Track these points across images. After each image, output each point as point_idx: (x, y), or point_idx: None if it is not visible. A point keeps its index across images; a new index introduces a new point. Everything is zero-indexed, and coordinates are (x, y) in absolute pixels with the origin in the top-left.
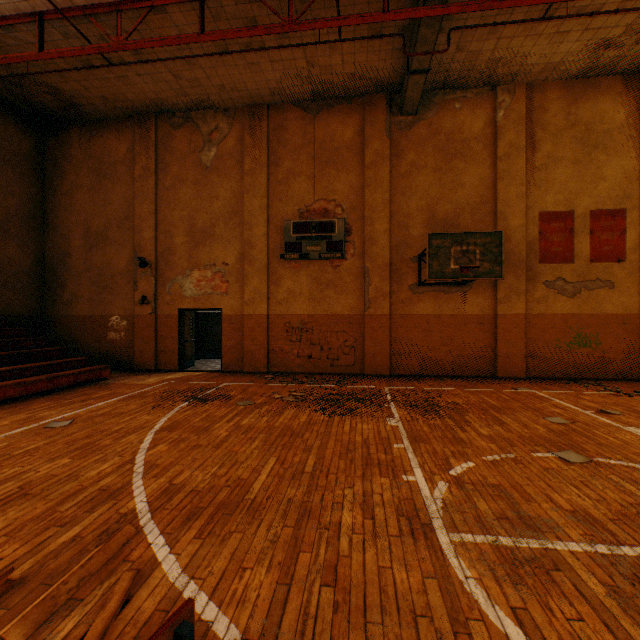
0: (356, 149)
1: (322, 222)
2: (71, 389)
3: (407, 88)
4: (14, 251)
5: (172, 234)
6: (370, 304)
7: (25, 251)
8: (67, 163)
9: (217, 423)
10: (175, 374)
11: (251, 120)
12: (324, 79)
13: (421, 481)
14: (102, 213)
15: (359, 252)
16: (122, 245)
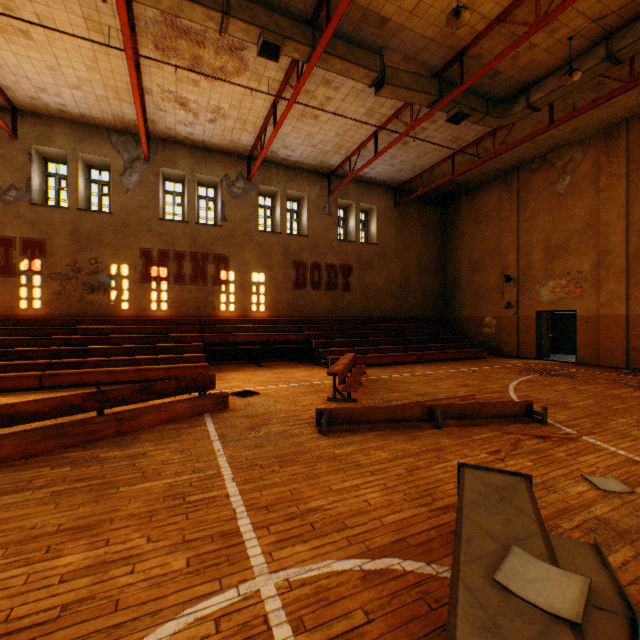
0: None
1: None
2: (465, 360)
3: None
4: (432, 280)
5: (529, 254)
6: None
7: (436, 279)
8: (457, 220)
9: (558, 384)
10: (532, 360)
11: (606, 141)
12: None
13: None
14: (478, 248)
15: None
16: (492, 268)
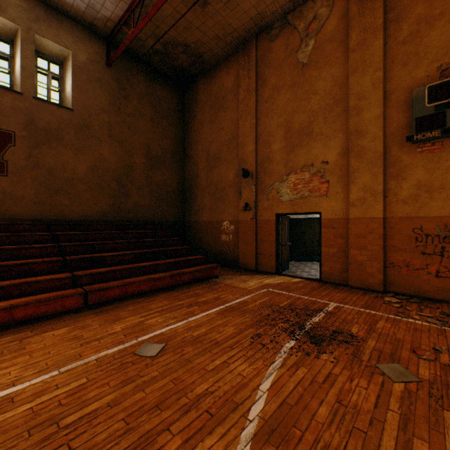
0: None
1: None
2: (188, 285)
3: None
4: (167, 177)
5: (269, 143)
6: None
7: (173, 176)
8: (196, 108)
9: None
10: (272, 278)
11: None
12: None
13: None
14: (217, 139)
15: None
16: (230, 162)
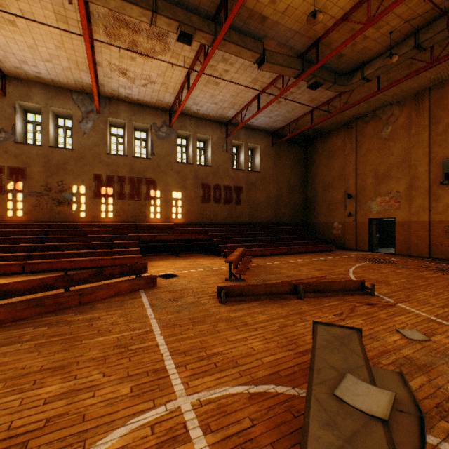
0: None
1: None
2: (320, 252)
3: None
4: (297, 197)
5: (364, 179)
6: None
7: (300, 196)
8: (315, 155)
9: (383, 269)
10: (365, 252)
11: (415, 102)
12: None
13: None
14: (329, 175)
15: None
16: (338, 188)
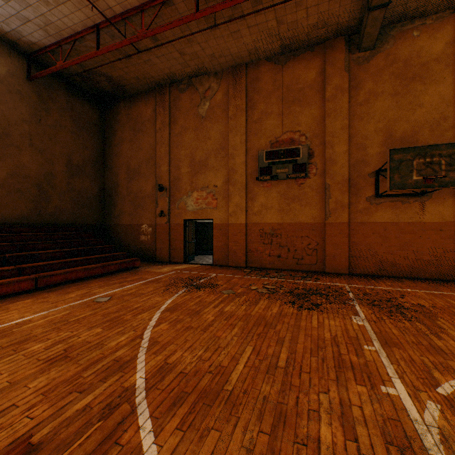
0: (318, 87)
1: (289, 149)
2: (116, 273)
3: (366, 25)
4: (88, 184)
5: (179, 167)
6: (330, 214)
7: (94, 184)
8: (117, 125)
9: (206, 308)
10: (181, 265)
11: (233, 77)
12: (291, 34)
13: (404, 397)
14: (137, 156)
15: (320, 171)
16: (148, 177)
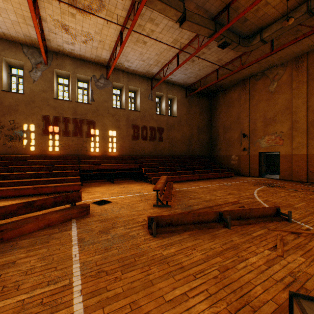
0: None
1: None
2: (223, 178)
3: None
4: (204, 136)
5: (255, 123)
6: None
7: (206, 136)
8: (217, 105)
9: (279, 192)
10: (257, 178)
11: (296, 64)
12: None
13: None
14: (228, 119)
15: None
16: (235, 130)
